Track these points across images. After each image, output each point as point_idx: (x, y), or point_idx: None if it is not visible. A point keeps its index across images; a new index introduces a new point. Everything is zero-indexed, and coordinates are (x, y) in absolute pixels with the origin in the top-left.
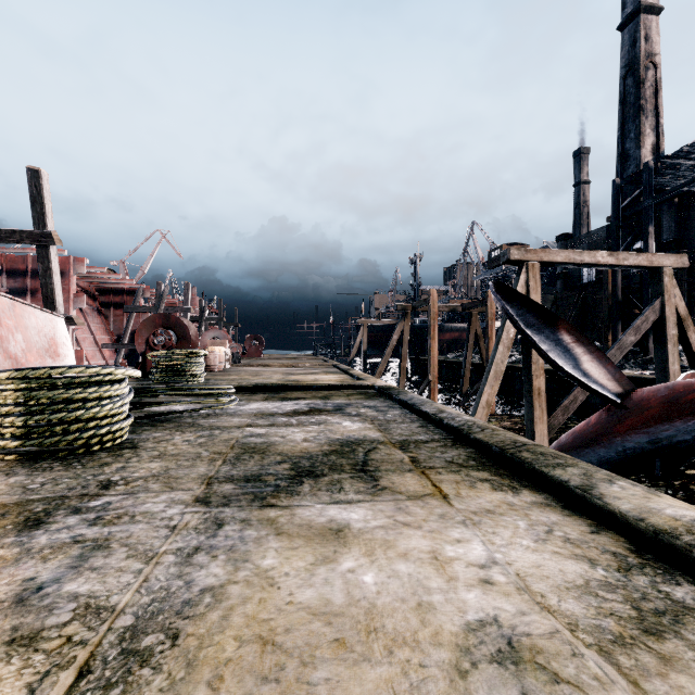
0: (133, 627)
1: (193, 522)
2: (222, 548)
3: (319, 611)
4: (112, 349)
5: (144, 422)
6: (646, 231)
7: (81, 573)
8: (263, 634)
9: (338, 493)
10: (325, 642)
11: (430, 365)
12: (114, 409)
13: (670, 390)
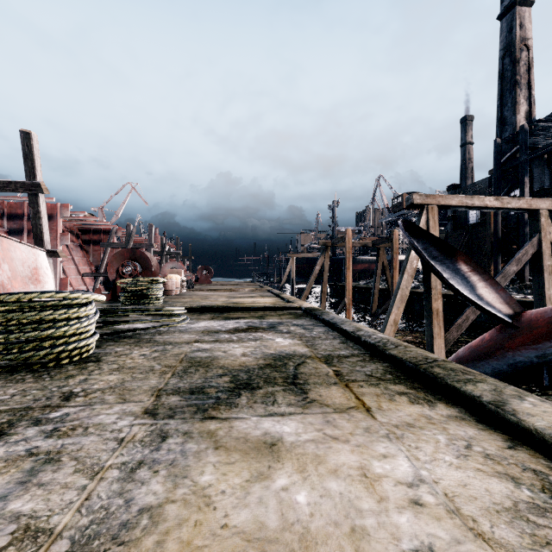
0: None
1: (140, 435)
2: (163, 463)
3: (254, 537)
4: (91, 277)
5: (110, 338)
6: (522, 181)
7: (28, 490)
8: None
9: (272, 405)
10: None
11: (346, 290)
12: (81, 328)
13: None
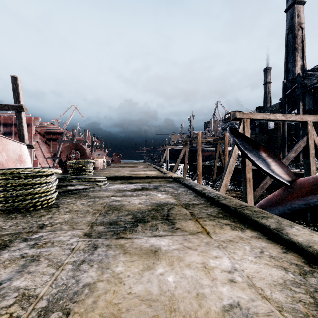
0: (46, 307)
1: (82, 246)
2: (96, 261)
3: (145, 298)
4: (51, 159)
5: (63, 194)
6: (298, 105)
7: (23, 275)
8: (114, 312)
9: (155, 231)
10: (147, 317)
11: (198, 167)
12: (48, 189)
13: (314, 179)
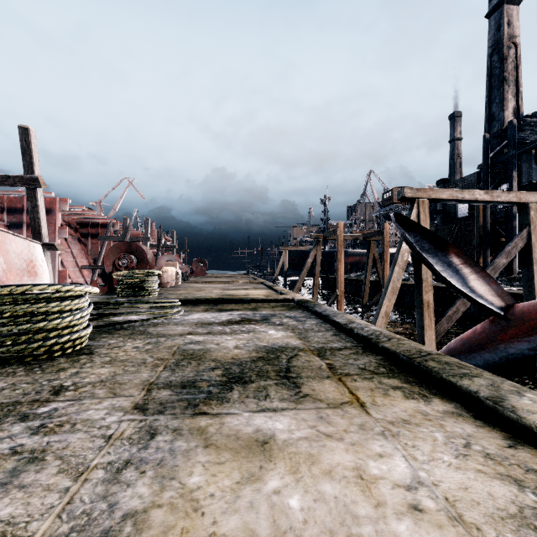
0: None
1: (128, 432)
2: (151, 463)
3: None
4: (89, 269)
5: (104, 330)
6: (511, 176)
7: (8, 492)
8: None
9: (264, 400)
10: None
11: (338, 282)
12: (74, 321)
13: None
